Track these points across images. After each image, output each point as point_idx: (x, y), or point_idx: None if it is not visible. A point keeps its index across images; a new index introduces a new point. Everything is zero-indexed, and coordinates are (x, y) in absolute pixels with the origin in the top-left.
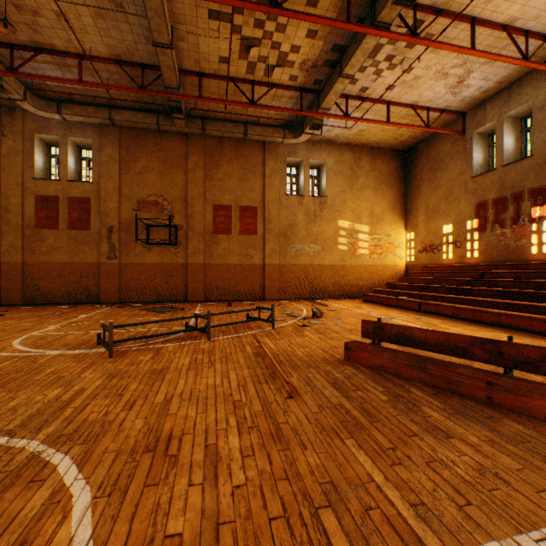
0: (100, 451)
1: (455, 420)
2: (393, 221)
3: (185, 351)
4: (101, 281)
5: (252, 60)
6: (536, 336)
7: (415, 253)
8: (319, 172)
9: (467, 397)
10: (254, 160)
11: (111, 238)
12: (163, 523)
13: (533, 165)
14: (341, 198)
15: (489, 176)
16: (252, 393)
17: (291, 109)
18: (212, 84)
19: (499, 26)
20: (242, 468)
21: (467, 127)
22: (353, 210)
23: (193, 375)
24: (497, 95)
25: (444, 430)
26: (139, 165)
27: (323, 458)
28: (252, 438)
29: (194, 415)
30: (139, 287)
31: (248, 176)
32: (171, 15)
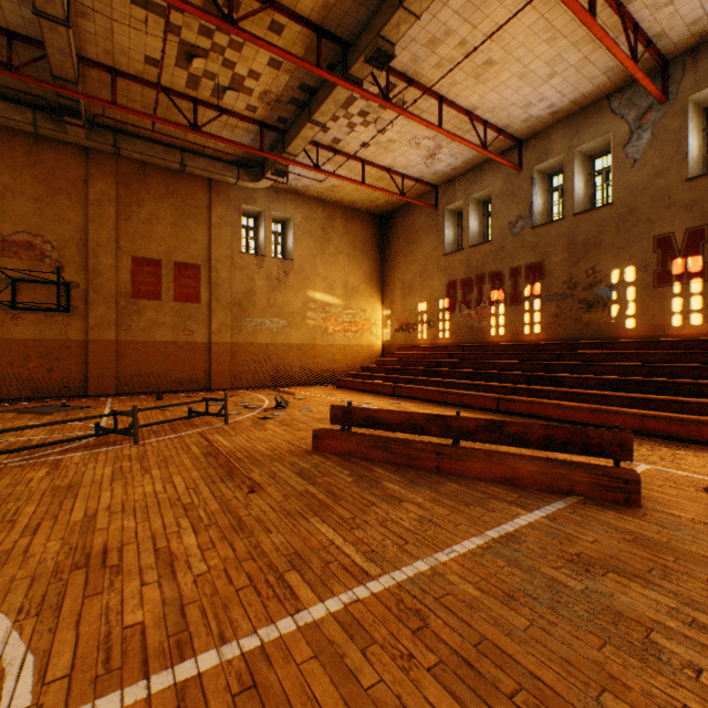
0: (4, 581)
1: (409, 488)
2: (370, 295)
3: (102, 460)
4: None
5: (195, 72)
6: (488, 413)
7: (392, 332)
8: (284, 228)
9: (422, 469)
10: (196, 202)
11: None
12: (118, 619)
13: (492, 249)
14: (312, 263)
15: (458, 255)
16: (206, 494)
17: (249, 146)
18: (134, 89)
19: (463, 110)
20: (203, 560)
21: (439, 202)
22: (326, 279)
23: (121, 486)
24: (465, 175)
25: (399, 497)
26: None
27: (289, 536)
28: (212, 533)
29: (133, 525)
30: None
31: (187, 222)
32: None
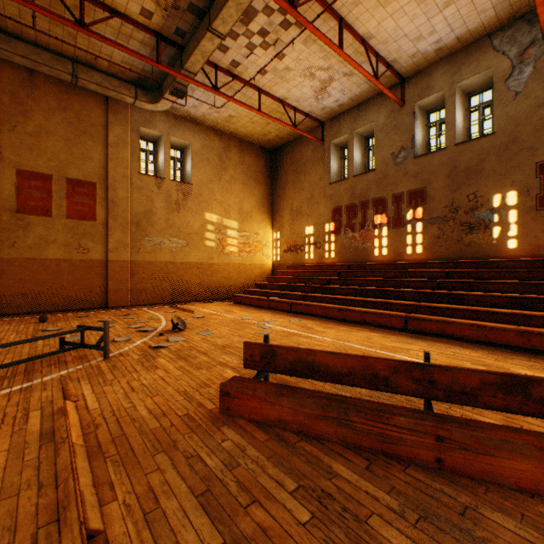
0: None
1: None
2: (262, 219)
3: None
4: None
5: None
6: (396, 332)
7: (282, 253)
8: (183, 155)
9: (409, 460)
10: (92, 119)
11: None
12: None
13: (376, 178)
14: (209, 188)
15: (343, 184)
16: None
17: (144, 56)
18: None
19: (359, 37)
20: None
21: (325, 136)
22: (222, 203)
23: None
24: (350, 112)
25: None
26: None
27: None
28: None
29: None
30: None
31: (82, 138)
32: None
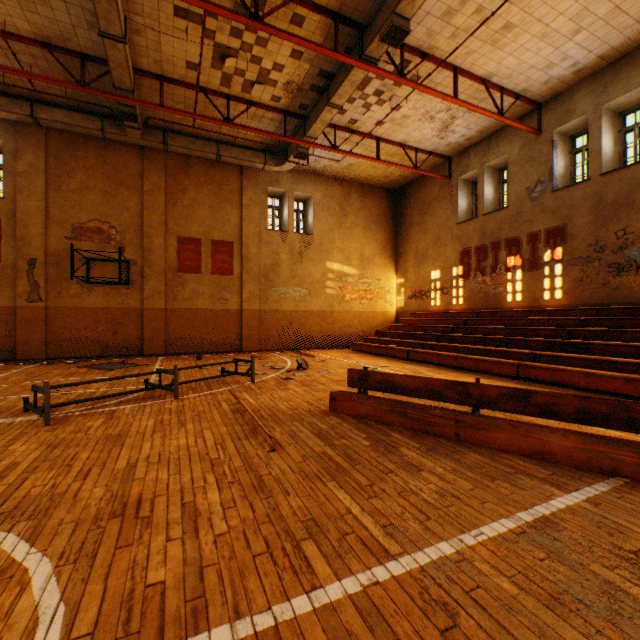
0: (54, 524)
1: (428, 456)
2: (384, 264)
3: (147, 412)
4: (17, 331)
5: (227, 71)
6: (506, 380)
7: (406, 299)
8: (305, 206)
9: (440, 436)
10: (230, 187)
11: (33, 274)
12: (142, 576)
13: (509, 216)
14: (330, 237)
15: (472, 223)
16: (231, 450)
17: (273, 133)
18: (178, 92)
19: (478, 78)
20: (224, 519)
21: (453, 172)
22: (342, 251)
23: (160, 438)
24: (479, 145)
25: (417, 465)
26: (75, 181)
27: (306, 500)
28: (234, 491)
29: (165, 477)
30: (75, 339)
31: (222, 204)
32: (125, 3)
